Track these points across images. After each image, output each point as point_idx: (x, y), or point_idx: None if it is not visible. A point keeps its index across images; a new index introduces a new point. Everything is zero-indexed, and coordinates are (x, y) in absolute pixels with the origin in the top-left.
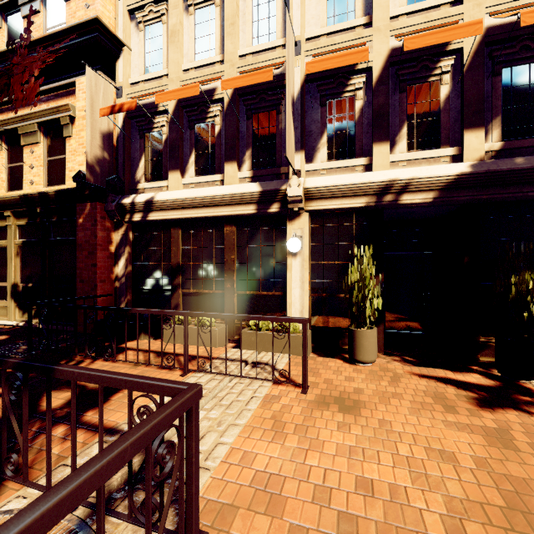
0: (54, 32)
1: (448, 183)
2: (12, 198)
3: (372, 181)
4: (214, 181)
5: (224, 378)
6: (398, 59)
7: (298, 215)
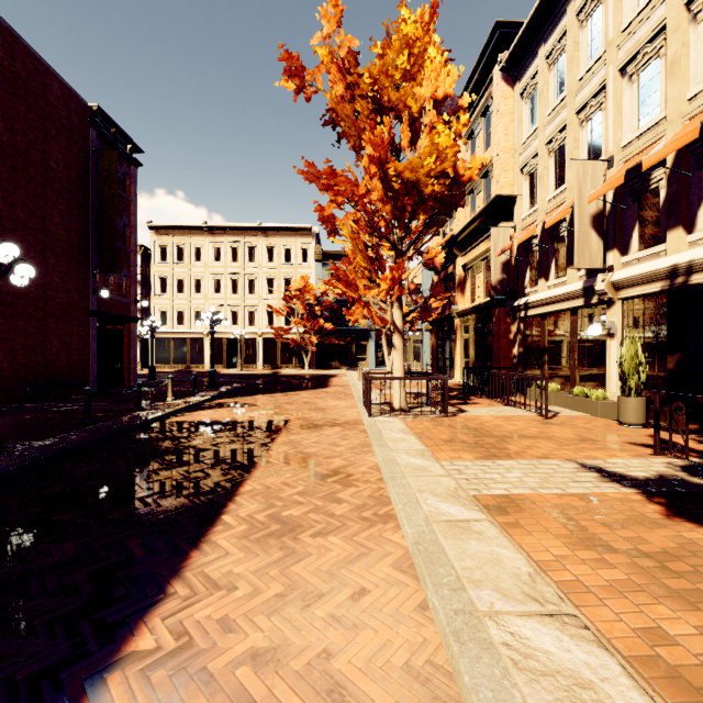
0: (481, 209)
1: None
2: (469, 309)
3: (657, 268)
4: (564, 281)
5: (520, 410)
6: (690, 142)
7: (613, 303)
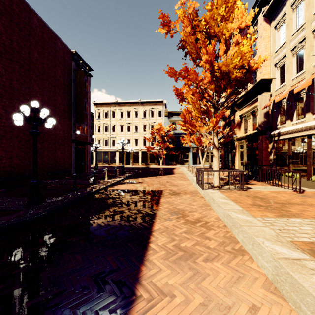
0: (251, 87)
1: None
2: (244, 137)
3: None
4: (303, 121)
5: (281, 188)
6: None
7: None
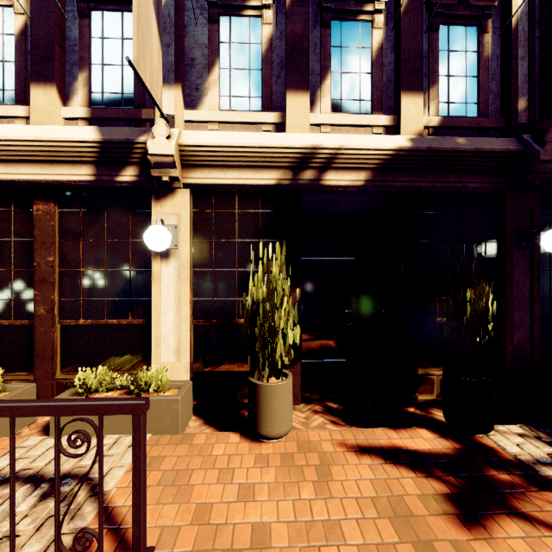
0: None
1: (384, 160)
2: None
3: (286, 145)
4: (12, 118)
5: None
6: None
7: (171, 191)
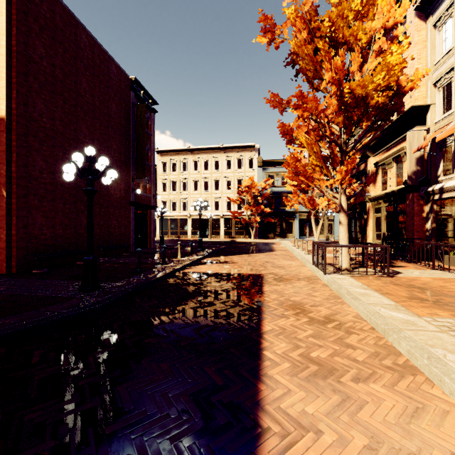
0: (395, 119)
1: None
2: (382, 195)
3: None
4: None
5: (448, 273)
6: None
7: None
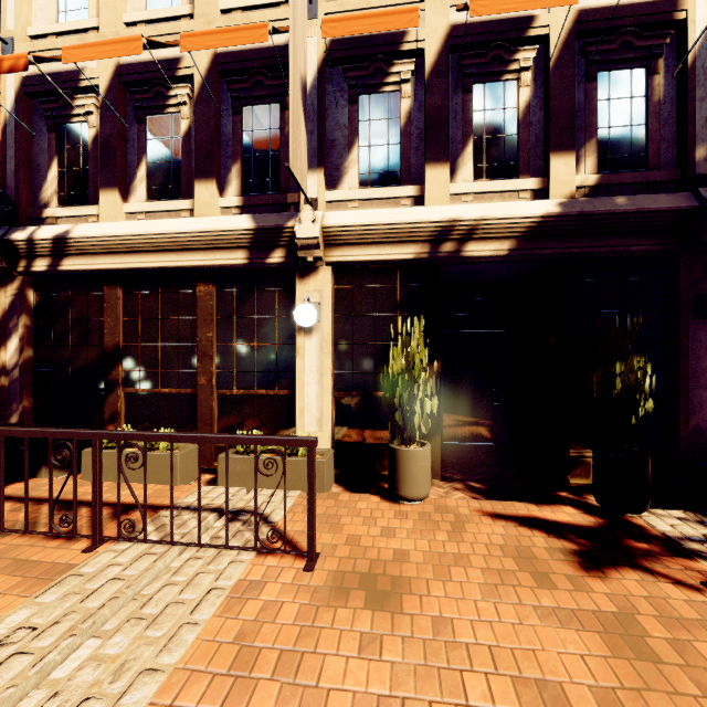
0: None
1: (529, 228)
2: None
3: (424, 220)
4: (178, 210)
5: (169, 550)
6: (461, 42)
7: (314, 270)
